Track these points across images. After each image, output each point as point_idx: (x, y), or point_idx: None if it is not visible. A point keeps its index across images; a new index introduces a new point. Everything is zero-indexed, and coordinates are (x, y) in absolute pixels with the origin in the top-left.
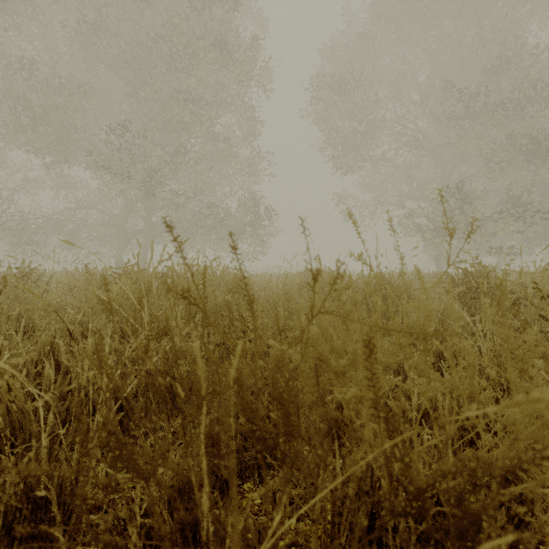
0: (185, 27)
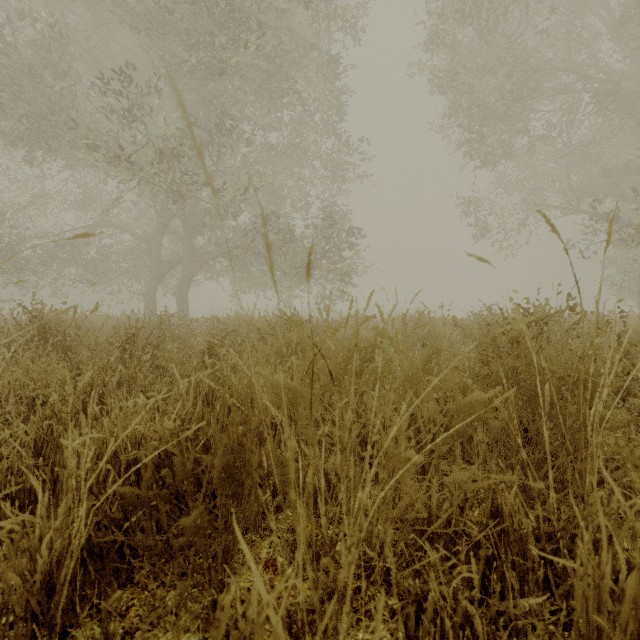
0: None
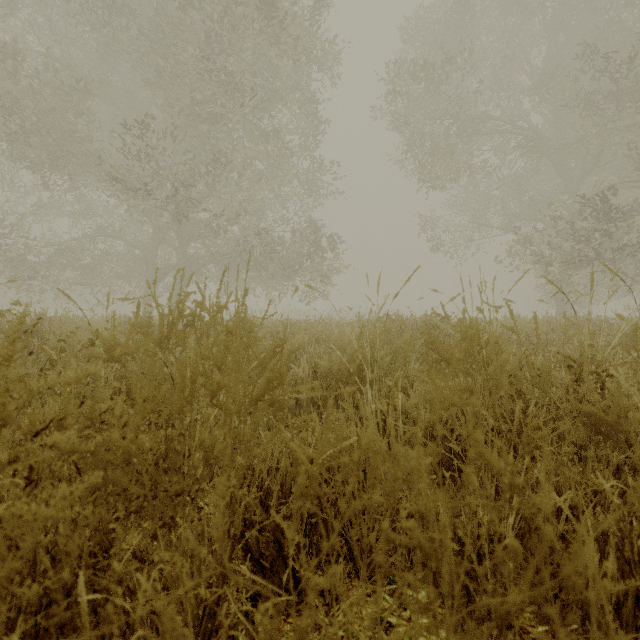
0: None
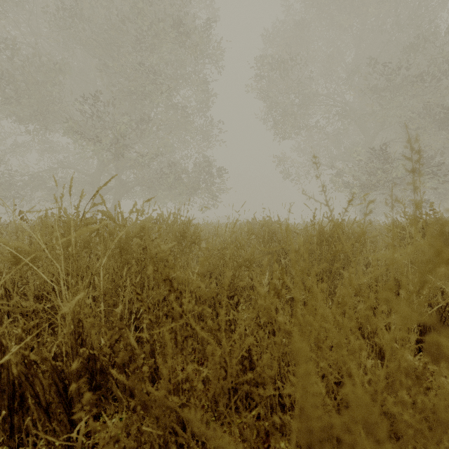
0: (148, 12)
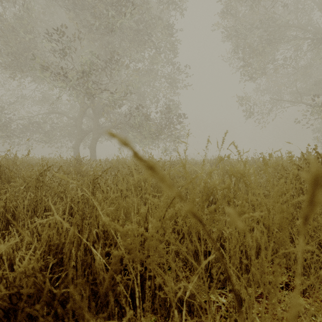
0: None
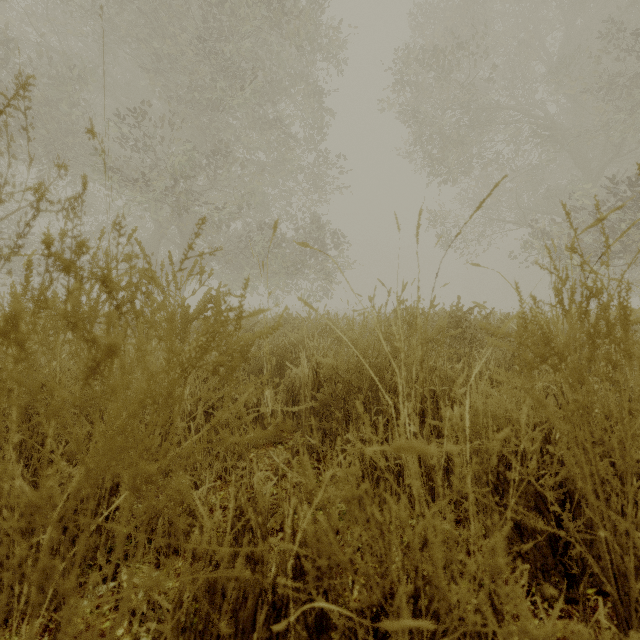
0: None
